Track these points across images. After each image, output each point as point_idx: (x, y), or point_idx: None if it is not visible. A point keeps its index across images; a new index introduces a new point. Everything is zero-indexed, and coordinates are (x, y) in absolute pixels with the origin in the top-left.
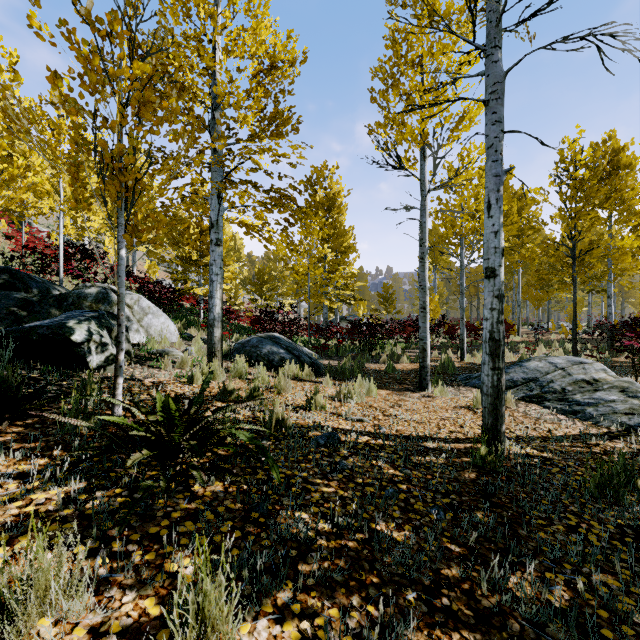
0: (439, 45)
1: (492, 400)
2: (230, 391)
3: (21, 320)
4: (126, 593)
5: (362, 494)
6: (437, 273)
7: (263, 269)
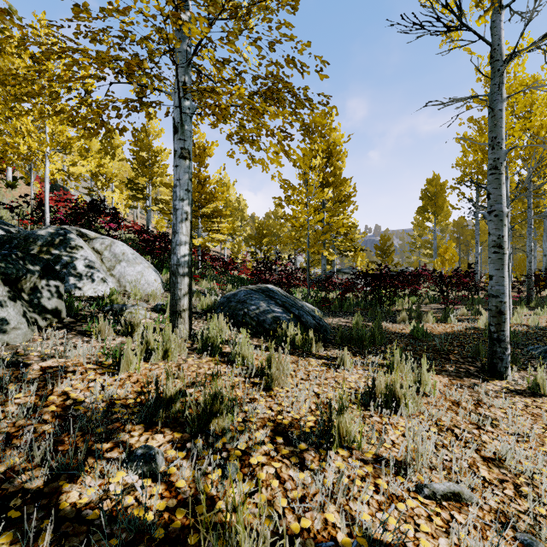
0: None
1: None
2: (168, 398)
3: None
4: None
5: None
6: (436, 225)
7: (262, 224)
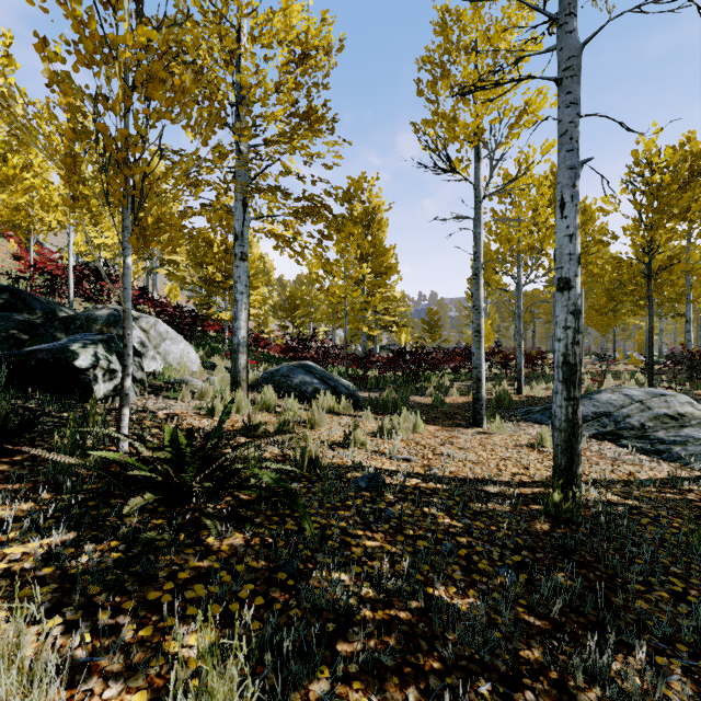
0: (497, 27)
1: (566, 436)
2: (256, 425)
3: (22, 344)
4: (109, 685)
5: (414, 549)
6: (488, 297)
7: (295, 293)
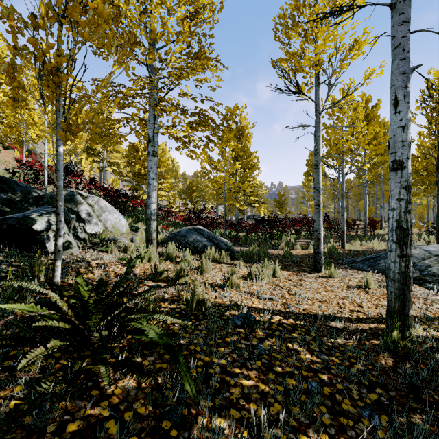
0: None
1: (399, 285)
2: (160, 272)
3: (4, 214)
4: None
5: (284, 388)
6: None
7: (192, 182)
